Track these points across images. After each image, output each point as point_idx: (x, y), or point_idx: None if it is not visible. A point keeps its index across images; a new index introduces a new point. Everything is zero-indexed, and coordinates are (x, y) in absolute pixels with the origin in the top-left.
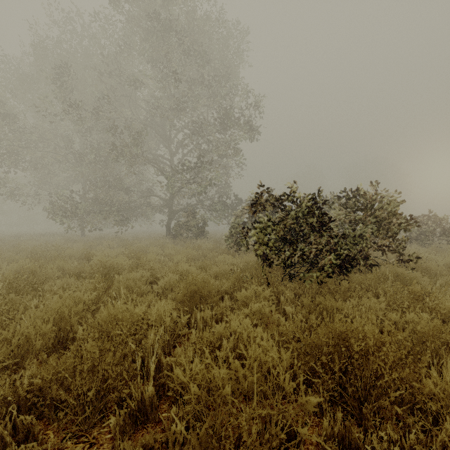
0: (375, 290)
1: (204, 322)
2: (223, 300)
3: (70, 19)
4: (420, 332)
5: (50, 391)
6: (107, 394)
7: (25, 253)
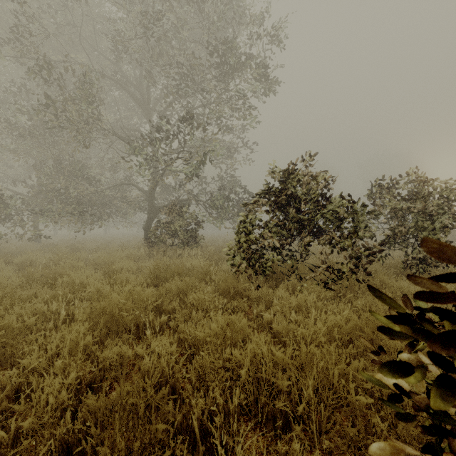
0: None
1: None
2: None
3: None
4: None
5: None
6: None
7: None
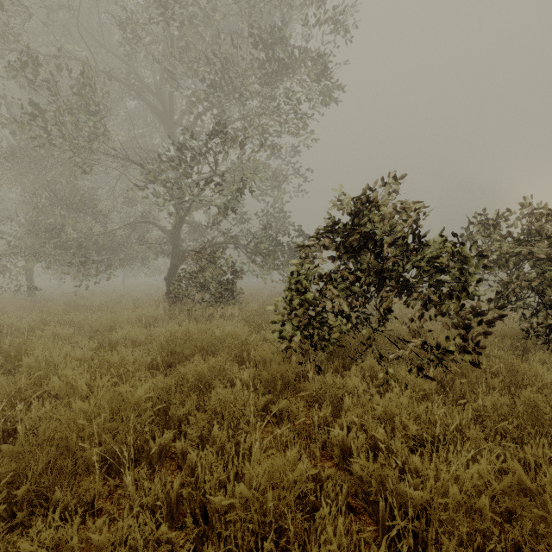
0: None
1: None
2: None
3: None
4: None
5: None
6: None
7: None
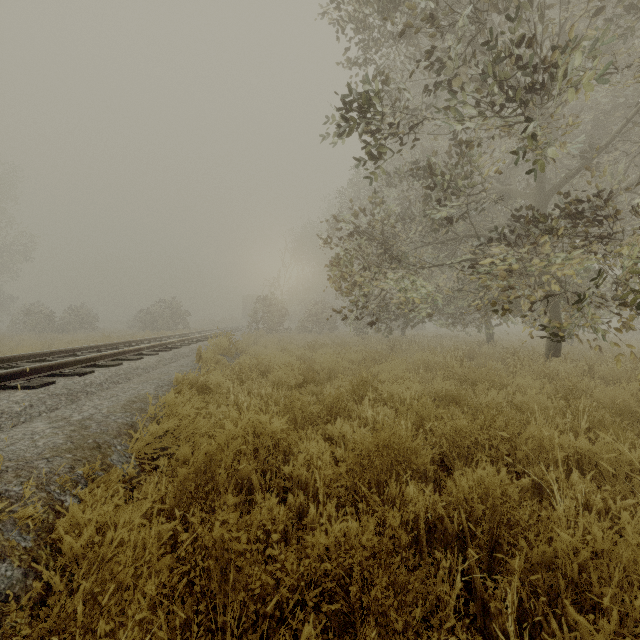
0: None
1: None
2: None
3: None
4: None
5: None
6: None
7: None
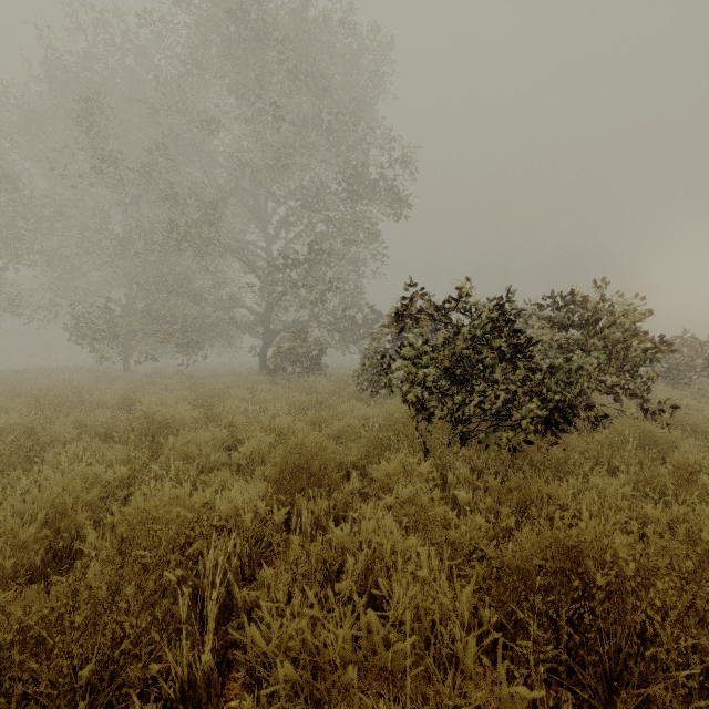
0: (608, 462)
1: (314, 520)
2: (350, 479)
3: (105, 23)
4: (700, 539)
5: (11, 666)
6: (124, 668)
7: (26, 399)
